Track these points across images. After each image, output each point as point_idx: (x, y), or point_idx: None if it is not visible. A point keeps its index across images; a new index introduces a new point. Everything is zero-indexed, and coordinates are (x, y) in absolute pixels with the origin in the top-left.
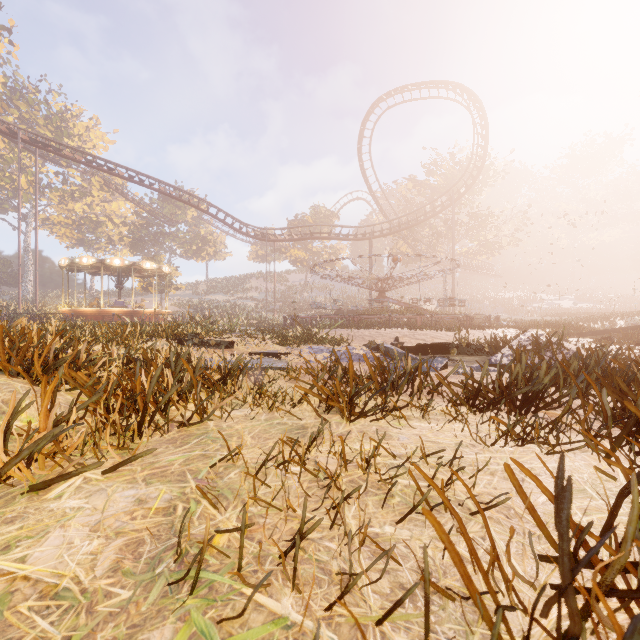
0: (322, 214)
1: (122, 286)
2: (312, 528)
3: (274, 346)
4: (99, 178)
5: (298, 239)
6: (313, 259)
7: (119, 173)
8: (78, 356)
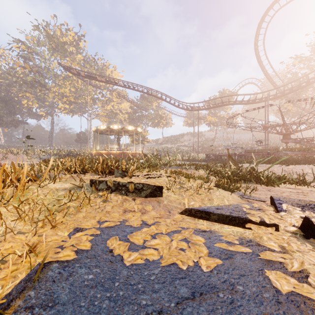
0: (226, 94)
1: (119, 140)
2: None
3: (220, 192)
4: (115, 92)
5: (213, 107)
6: (220, 121)
7: (119, 84)
8: None
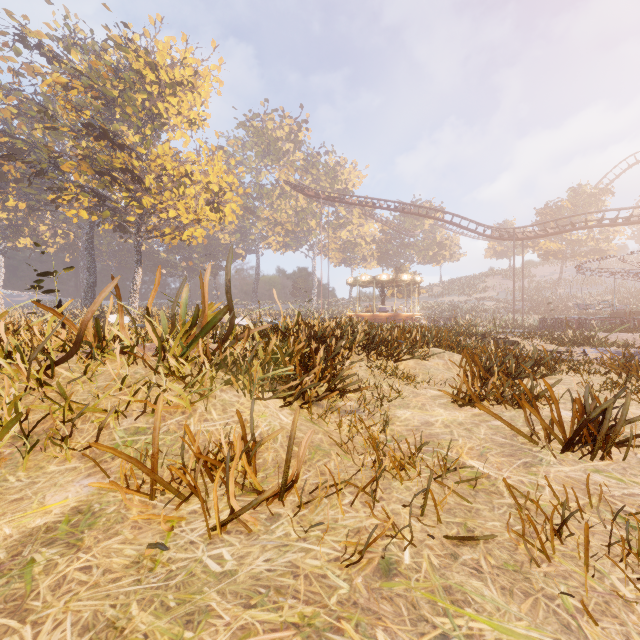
0: (585, 194)
1: (384, 295)
2: (635, 388)
3: (552, 346)
4: (358, 209)
5: (554, 233)
6: (572, 249)
7: (380, 206)
8: (468, 344)
